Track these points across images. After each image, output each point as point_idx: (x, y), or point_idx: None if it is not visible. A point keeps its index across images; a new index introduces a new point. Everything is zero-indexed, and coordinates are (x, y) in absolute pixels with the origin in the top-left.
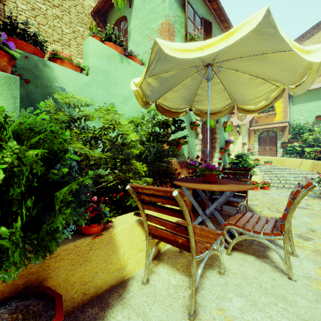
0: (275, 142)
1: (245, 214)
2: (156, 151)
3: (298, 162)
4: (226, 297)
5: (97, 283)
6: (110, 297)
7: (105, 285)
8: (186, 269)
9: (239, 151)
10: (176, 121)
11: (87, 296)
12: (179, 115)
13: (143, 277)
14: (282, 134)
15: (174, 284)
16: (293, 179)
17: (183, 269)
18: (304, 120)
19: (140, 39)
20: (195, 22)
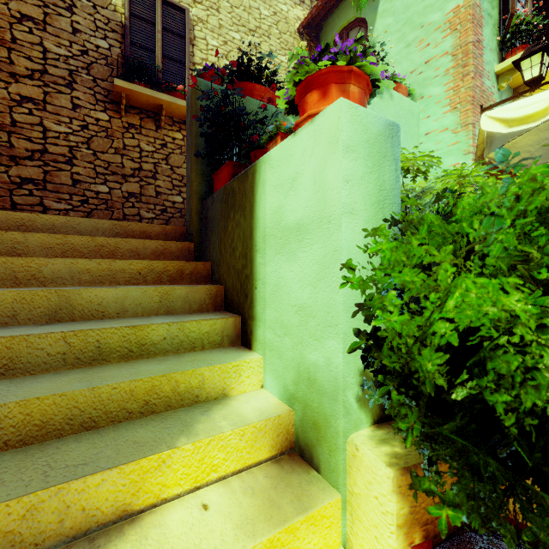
0: None
1: None
2: None
3: None
4: None
5: None
6: None
7: None
8: None
9: None
10: None
11: None
12: None
13: None
14: None
15: None
16: None
17: None
18: None
19: (397, 52)
20: None
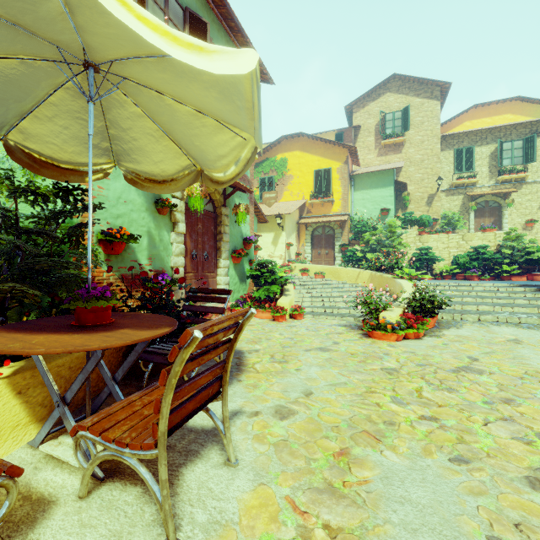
0: (333, 244)
1: (152, 392)
2: None
3: (355, 273)
4: None
5: None
6: None
7: None
8: None
9: (283, 256)
10: (68, 189)
11: None
12: (84, 177)
13: None
14: (341, 232)
15: None
16: (342, 300)
17: None
18: (368, 213)
19: None
20: (170, 12)
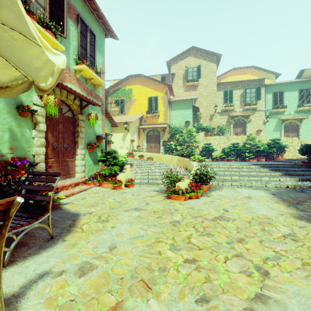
0: (159, 140)
1: None
2: None
3: (170, 158)
4: None
5: None
6: None
7: None
8: None
9: (128, 147)
10: None
11: None
12: None
13: None
14: (164, 134)
15: None
16: (160, 174)
17: None
18: (178, 123)
19: None
20: None
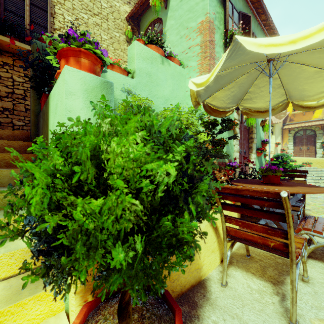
0: (314, 142)
1: (318, 219)
2: (205, 151)
3: None
4: (322, 307)
5: (181, 282)
6: (194, 296)
7: (187, 284)
8: (263, 274)
9: (272, 151)
10: (224, 121)
11: (174, 293)
12: (225, 114)
13: (219, 279)
14: (322, 133)
15: (256, 288)
16: None
17: (259, 273)
18: None
19: (176, 40)
20: (234, 17)
